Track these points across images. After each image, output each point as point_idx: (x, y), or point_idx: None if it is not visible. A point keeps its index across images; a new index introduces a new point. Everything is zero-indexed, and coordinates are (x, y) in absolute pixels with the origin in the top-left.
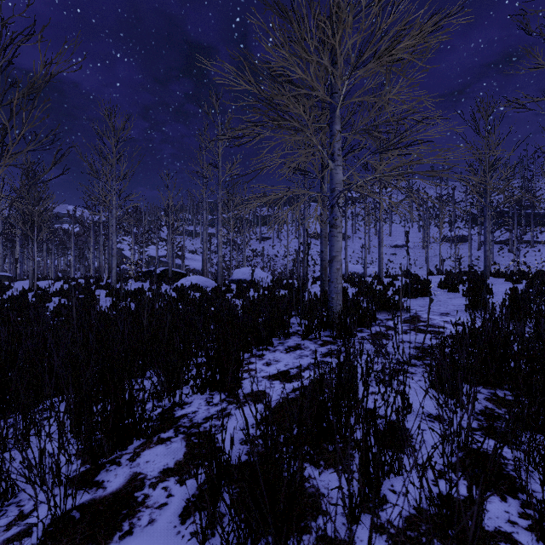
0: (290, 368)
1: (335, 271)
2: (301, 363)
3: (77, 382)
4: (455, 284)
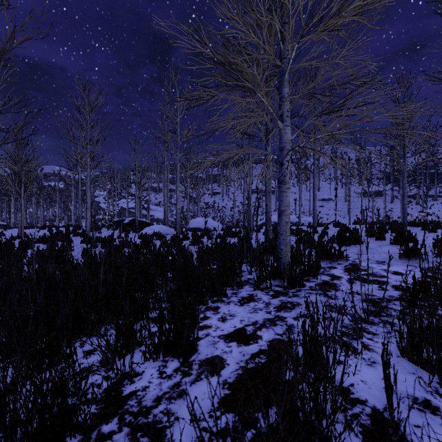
0: (246, 325)
1: (284, 224)
2: (256, 318)
3: (2, 366)
4: (381, 233)
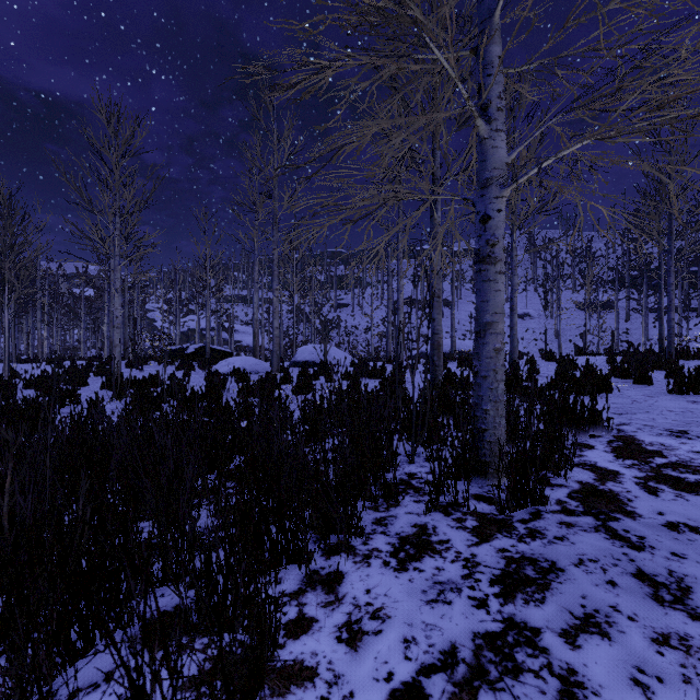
0: (424, 667)
1: (492, 354)
2: (449, 631)
3: None
4: (644, 372)
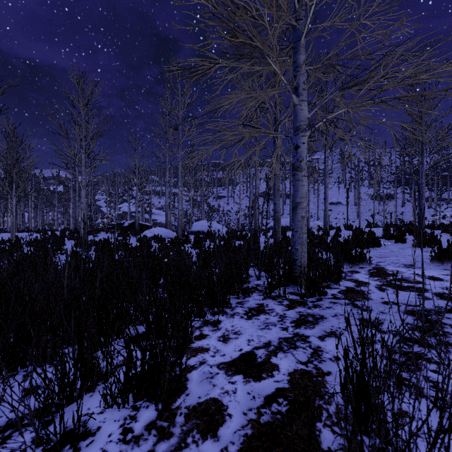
0: (256, 347)
1: (300, 219)
2: (268, 337)
3: None
4: (401, 235)
